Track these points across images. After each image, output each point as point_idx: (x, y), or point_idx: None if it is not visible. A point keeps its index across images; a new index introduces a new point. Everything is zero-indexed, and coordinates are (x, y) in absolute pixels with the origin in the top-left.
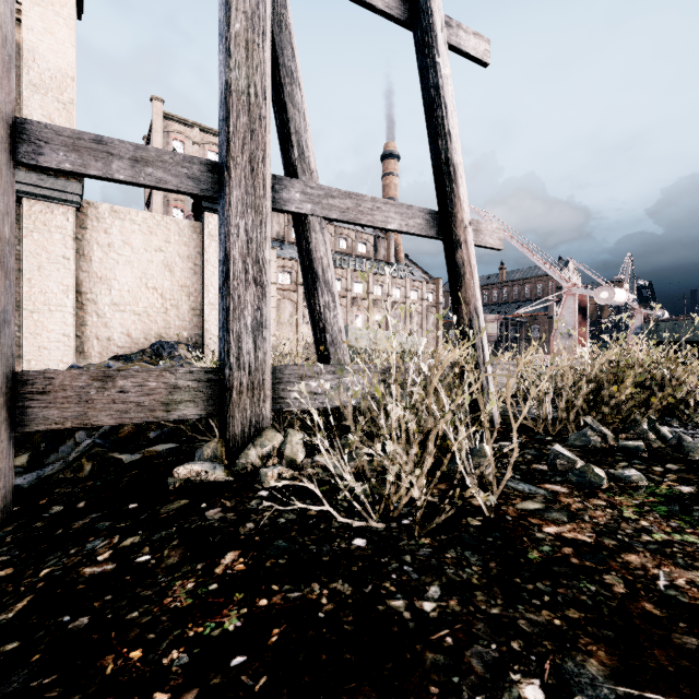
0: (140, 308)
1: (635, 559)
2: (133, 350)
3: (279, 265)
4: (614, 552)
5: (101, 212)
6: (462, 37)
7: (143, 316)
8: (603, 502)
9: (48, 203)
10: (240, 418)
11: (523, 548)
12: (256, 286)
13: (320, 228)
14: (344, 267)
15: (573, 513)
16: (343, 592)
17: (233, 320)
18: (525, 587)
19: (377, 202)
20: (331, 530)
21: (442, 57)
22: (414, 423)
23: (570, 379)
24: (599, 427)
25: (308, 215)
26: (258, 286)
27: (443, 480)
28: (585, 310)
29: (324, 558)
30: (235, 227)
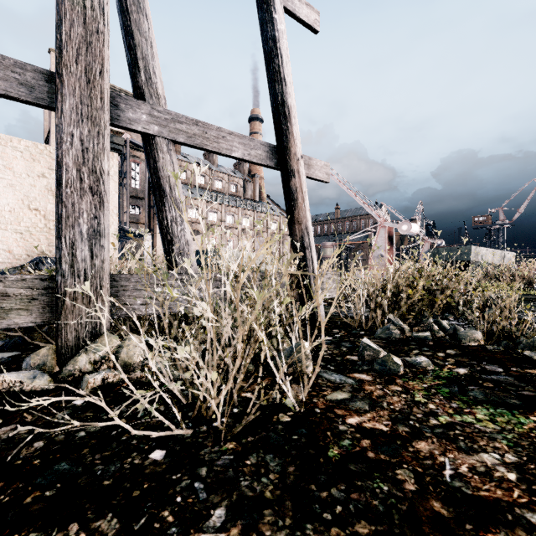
0: (22, 227)
1: (424, 447)
2: (15, 265)
3: None
4: (406, 440)
5: None
6: (297, 5)
7: (25, 234)
8: (399, 388)
9: None
10: (74, 325)
11: (325, 445)
12: (92, 195)
13: (167, 149)
14: (219, 202)
15: (374, 401)
16: (105, 533)
17: (65, 227)
18: (319, 495)
19: (222, 132)
20: (132, 441)
21: (279, 14)
22: (231, 324)
23: (378, 285)
24: (398, 322)
25: (155, 136)
26: (95, 195)
27: (267, 375)
28: (392, 238)
29: (106, 482)
30: (68, 135)
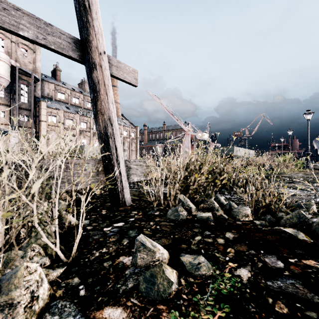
0: None
1: None
2: None
3: (48, 111)
4: None
5: None
6: None
7: None
8: None
9: None
10: None
11: None
12: None
13: None
14: (89, 116)
15: None
16: None
17: None
18: None
19: (3, 3)
20: None
21: None
22: None
23: (173, 170)
24: (187, 202)
25: None
26: None
27: None
28: (193, 141)
29: None
30: None
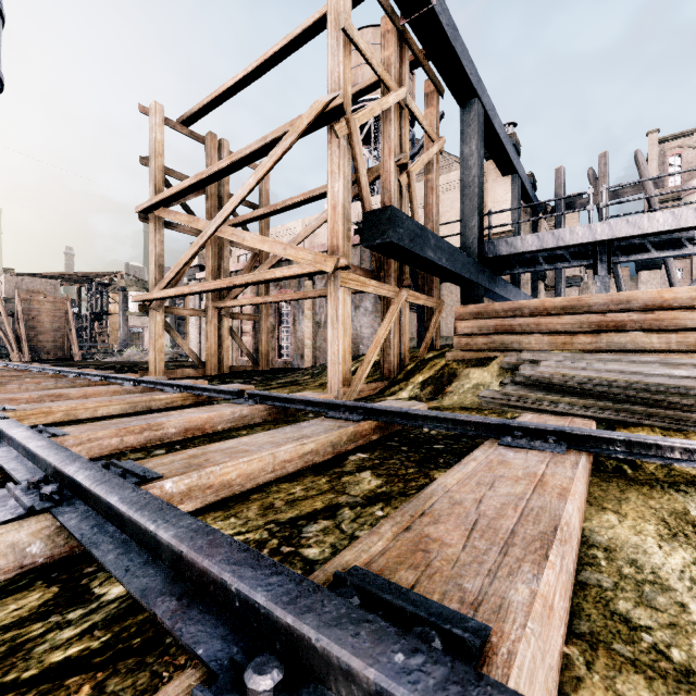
0: None
1: None
2: None
3: None
4: None
5: (588, 285)
6: None
7: None
8: None
9: (569, 288)
10: None
11: None
12: None
13: None
14: None
15: None
16: None
17: None
18: None
19: None
20: None
21: None
22: None
23: None
24: None
25: None
26: None
27: None
28: None
29: None
30: None
